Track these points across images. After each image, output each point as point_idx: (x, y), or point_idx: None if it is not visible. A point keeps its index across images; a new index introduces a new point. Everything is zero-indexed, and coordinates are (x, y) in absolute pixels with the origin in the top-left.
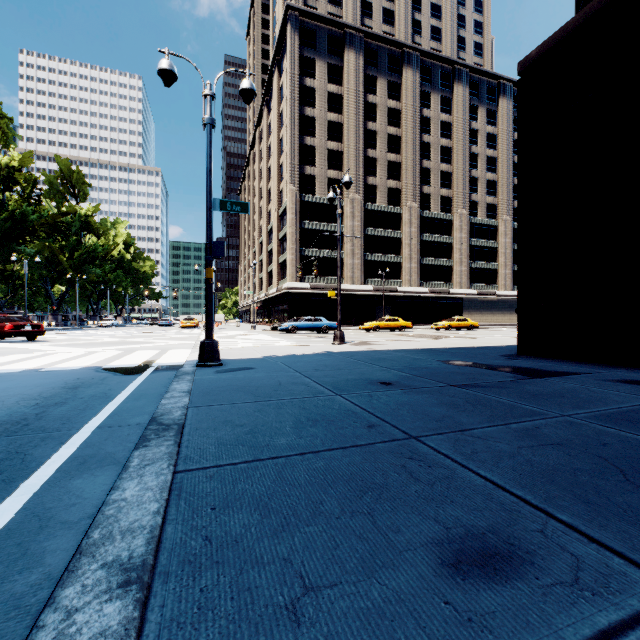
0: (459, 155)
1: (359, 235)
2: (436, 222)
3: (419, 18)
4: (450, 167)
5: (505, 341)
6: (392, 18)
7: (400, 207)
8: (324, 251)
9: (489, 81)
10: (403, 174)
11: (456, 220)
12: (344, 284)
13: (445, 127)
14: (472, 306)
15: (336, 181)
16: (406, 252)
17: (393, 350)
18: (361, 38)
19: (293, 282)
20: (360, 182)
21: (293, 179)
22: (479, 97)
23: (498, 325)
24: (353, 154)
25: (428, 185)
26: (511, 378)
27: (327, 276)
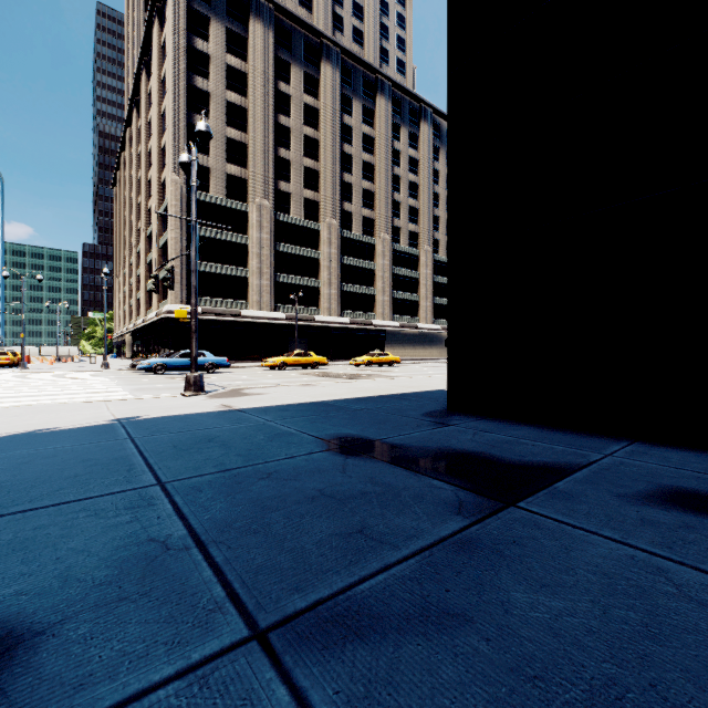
0: (382, 174)
1: (268, 250)
2: (358, 245)
3: (340, 13)
4: (373, 186)
5: (428, 382)
6: (310, 2)
7: (318, 223)
8: (222, 266)
9: (411, 102)
10: (322, 185)
11: (379, 245)
12: (249, 310)
13: (368, 141)
14: (395, 339)
15: (239, 180)
16: (325, 276)
17: (261, 409)
18: (271, 10)
19: (177, 304)
20: (270, 186)
21: (177, 167)
22: (402, 116)
23: (420, 360)
24: (261, 150)
25: (350, 202)
26: (454, 517)
27: (226, 299)
